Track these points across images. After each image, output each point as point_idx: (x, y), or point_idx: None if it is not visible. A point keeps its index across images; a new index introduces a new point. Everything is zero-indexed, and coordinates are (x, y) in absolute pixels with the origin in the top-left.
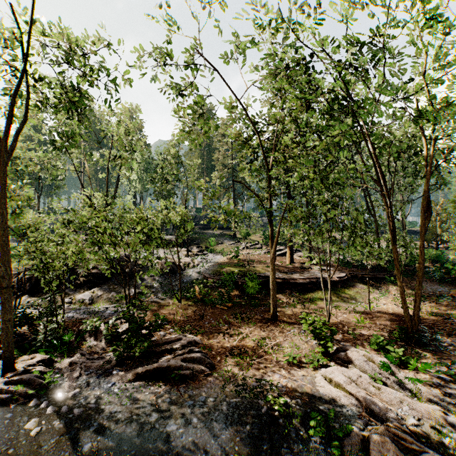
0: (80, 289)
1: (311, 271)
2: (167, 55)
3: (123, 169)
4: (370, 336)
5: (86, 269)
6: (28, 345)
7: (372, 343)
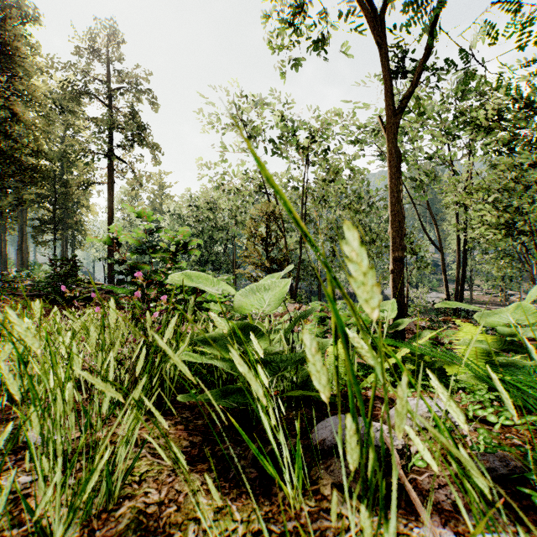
0: None
1: None
2: None
3: None
4: None
5: None
6: None
7: None
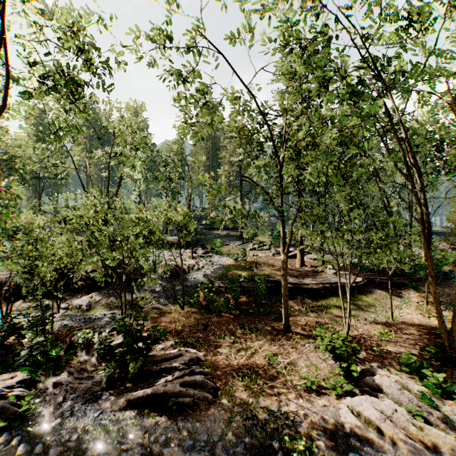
0: (78, 294)
1: (323, 275)
2: (166, 35)
3: (125, 167)
4: (397, 354)
5: (84, 272)
6: (12, 361)
7: (402, 362)
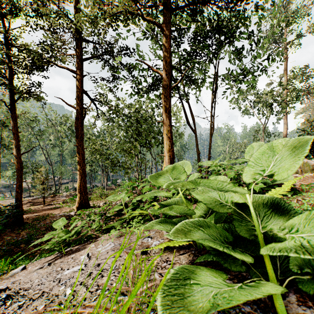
0: None
1: None
2: None
3: None
4: None
5: None
6: None
7: None
